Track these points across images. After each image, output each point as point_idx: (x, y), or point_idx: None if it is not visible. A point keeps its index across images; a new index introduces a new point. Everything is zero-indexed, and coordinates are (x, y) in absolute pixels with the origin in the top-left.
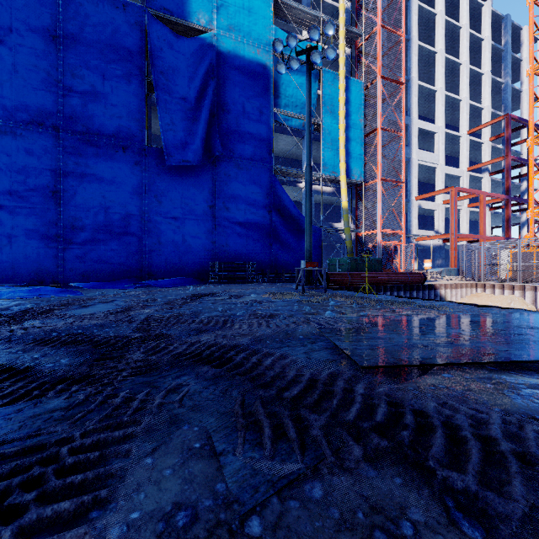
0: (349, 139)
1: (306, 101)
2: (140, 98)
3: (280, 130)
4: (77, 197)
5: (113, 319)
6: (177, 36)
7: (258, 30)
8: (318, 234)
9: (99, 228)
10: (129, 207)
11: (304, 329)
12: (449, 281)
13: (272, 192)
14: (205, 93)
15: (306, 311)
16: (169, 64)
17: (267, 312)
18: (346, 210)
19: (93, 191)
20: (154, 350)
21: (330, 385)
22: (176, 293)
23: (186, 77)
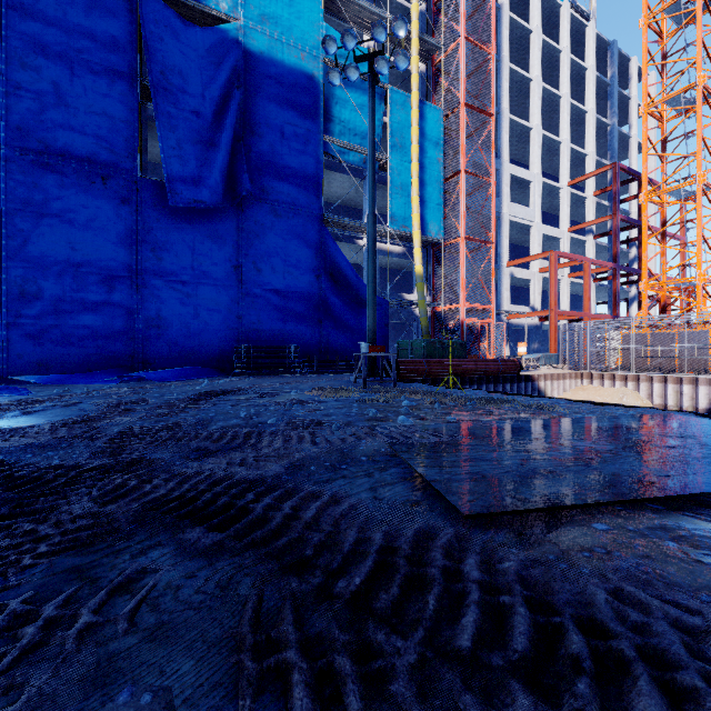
0: (424, 183)
1: (369, 125)
2: (129, 108)
3: (332, 167)
4: (29, 247)
5: (64, 435)
6: (186, 23)
7: (302, 27)
8: (384, 308)
9: (66, 295)
10: (112, 265)
11: (368, 446)
12: (549, 371)
13: (322, 250)
14: (227, 107)
15: (371, 415)
16: (174, 62)
17: (313, 418)
18: (421, 276)
19: (55, 239)
20: (115, 494)
21: (418, 559)
22: (180, 390)
23: (199, 83)
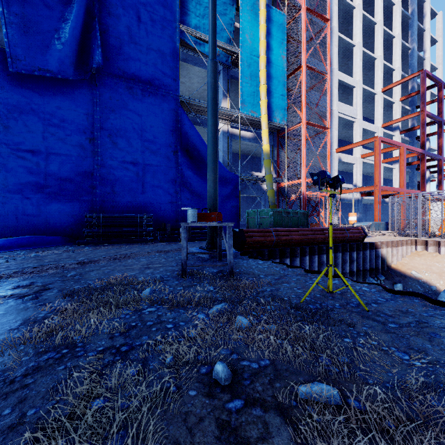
0: (270, 76)
1: None
2: None
3: (191, 61)
4: None
5: None
6: None
7: None
8: (236, 182)
9: None
10: None
11: None
12: (382, 237)
13: (178, 128)
14: None
15: None
16: None
17: None
18: (268, 154)
19: None
20: None
21: None
22: None
23: None
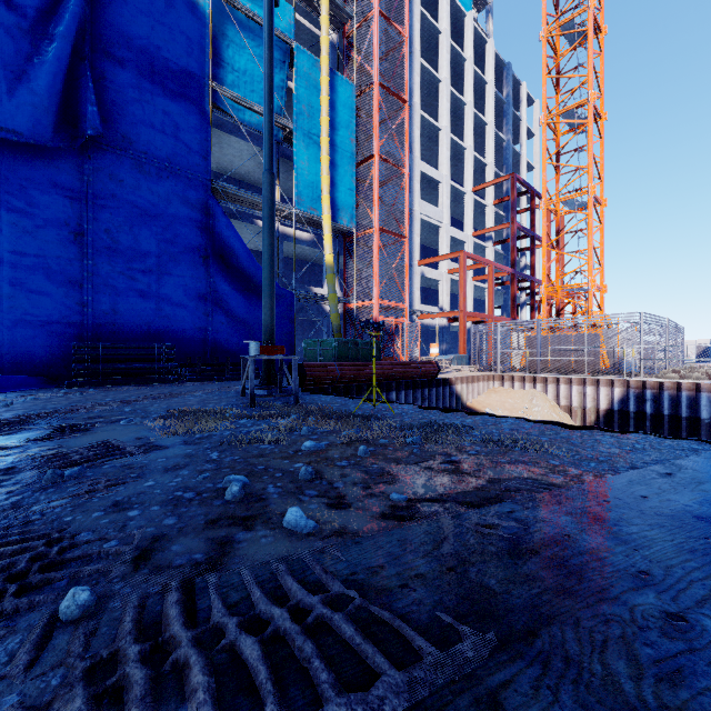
0: (335, 163)
1: (265, 55)
2: None
3: (225, 128)
4: None
5: None
6: None
7: None
8: (289, 302)
9: None
10: None
11: None
12: (462, 373)
13: (209, 224)
14: (61, 5)
15: (227, 498)
16: None
17: (72, 523)
18: (331, 267)
19: None
20: None
21: None
22: None
23: None
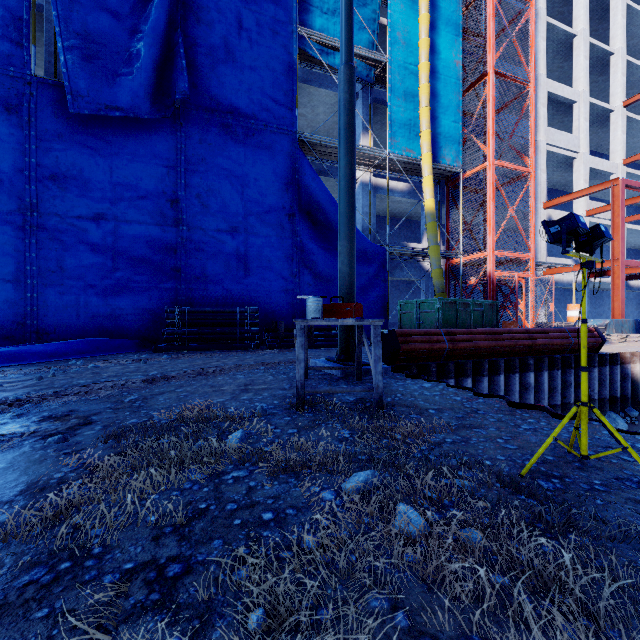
0: (436, 93)
1: None
2: None
3: (315, 82)
4: None
5: None
6: None
7: None
8: (382, 258)
9: None
10: None
11: None
12: (631, 344)
13: (295, 180)
14: None
15: None
16: None
17: None
18: (432, 214)
19: None
20: None
21: None
22: None
23: None
